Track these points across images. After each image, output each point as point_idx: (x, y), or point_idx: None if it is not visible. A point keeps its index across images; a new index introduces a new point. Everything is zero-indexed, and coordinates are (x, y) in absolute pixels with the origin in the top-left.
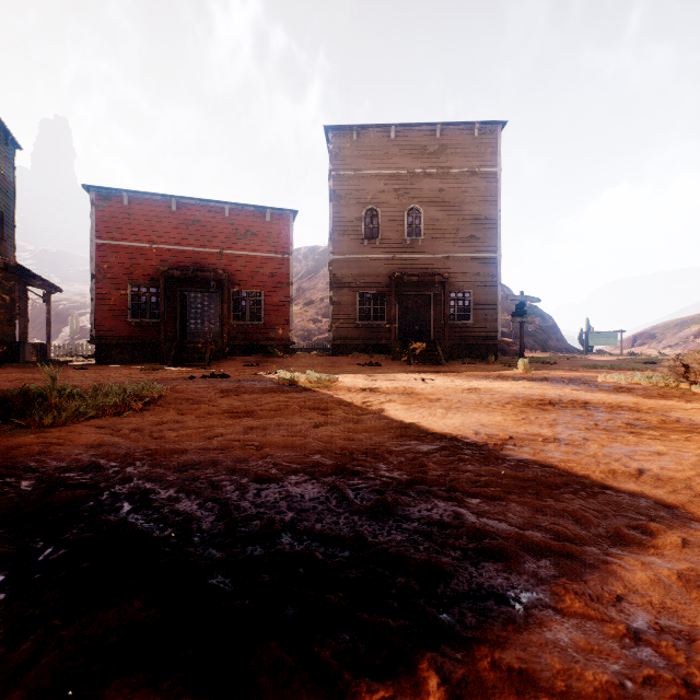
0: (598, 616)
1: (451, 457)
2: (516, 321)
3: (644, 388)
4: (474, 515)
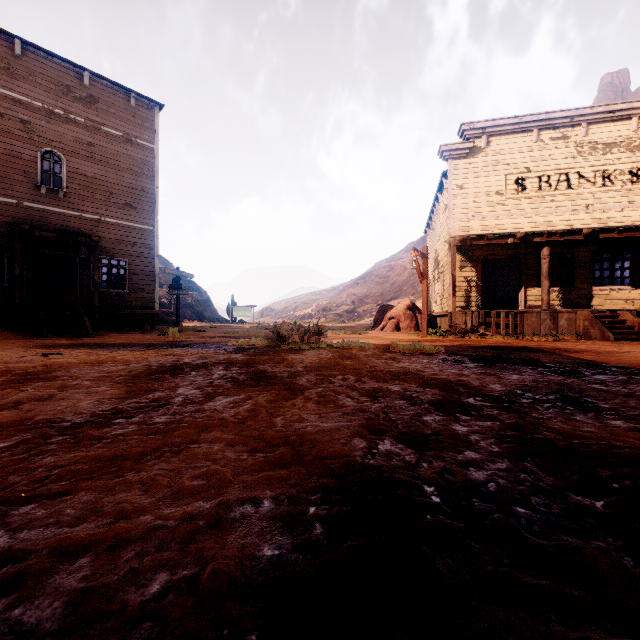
0: (112, 609)
1: (26, 453)
2: (173, 293)
3: (256, 348)
4: (9, 533)
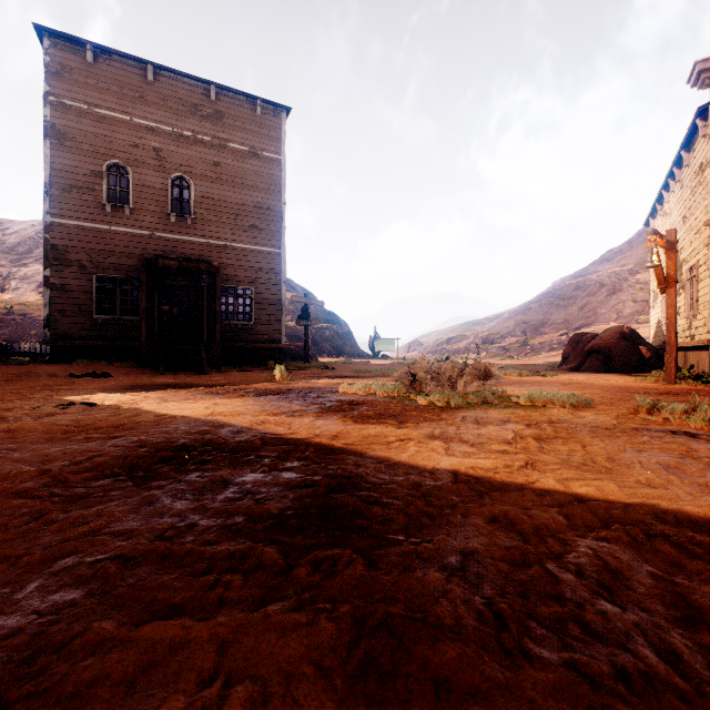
0: None
1: None
2: (301, 324)
3: (373, 402)
4: None
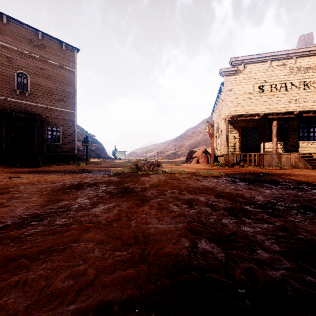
0: None
1: None
2: (84, 144)
3: (125, 173)
4: None
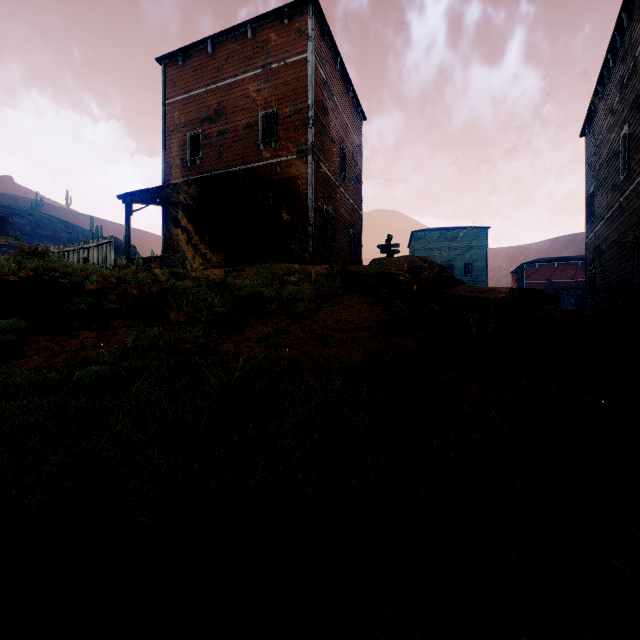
0: None
1: None
2: None
3: None
4: None
